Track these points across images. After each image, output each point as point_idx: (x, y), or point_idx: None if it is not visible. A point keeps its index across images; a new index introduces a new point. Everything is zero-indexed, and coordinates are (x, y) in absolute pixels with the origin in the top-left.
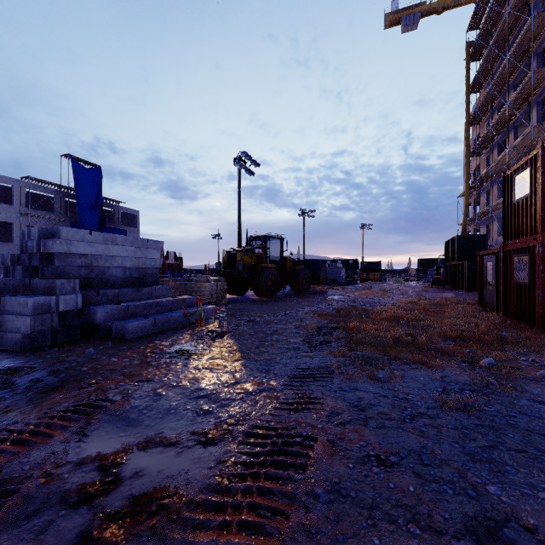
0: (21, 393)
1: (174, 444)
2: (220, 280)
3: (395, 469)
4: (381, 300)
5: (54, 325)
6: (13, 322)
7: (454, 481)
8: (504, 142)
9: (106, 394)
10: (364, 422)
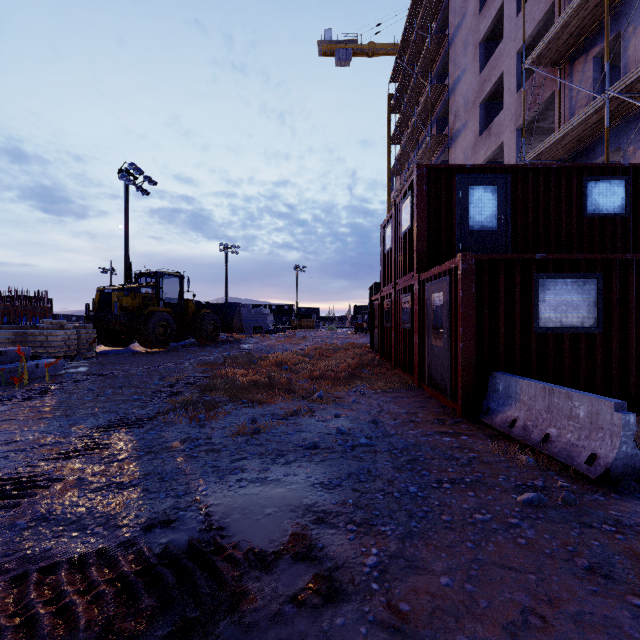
0: None
1: None
2: (85, 327)
3: (128, 490)
4: (292, 347)
5: None
6: None
7: (176, 488)
8: None
9: None
10: (139, 458)
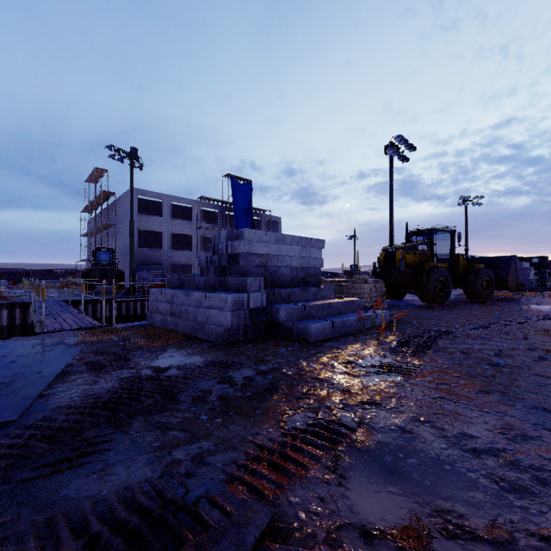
0: (240, 391)
1: (509, 547)
2: (377, 282)
3: None
4: None
5: (246, 322)
6: (216, 316)
7: None
8: None
9: (335, 415)
10: None
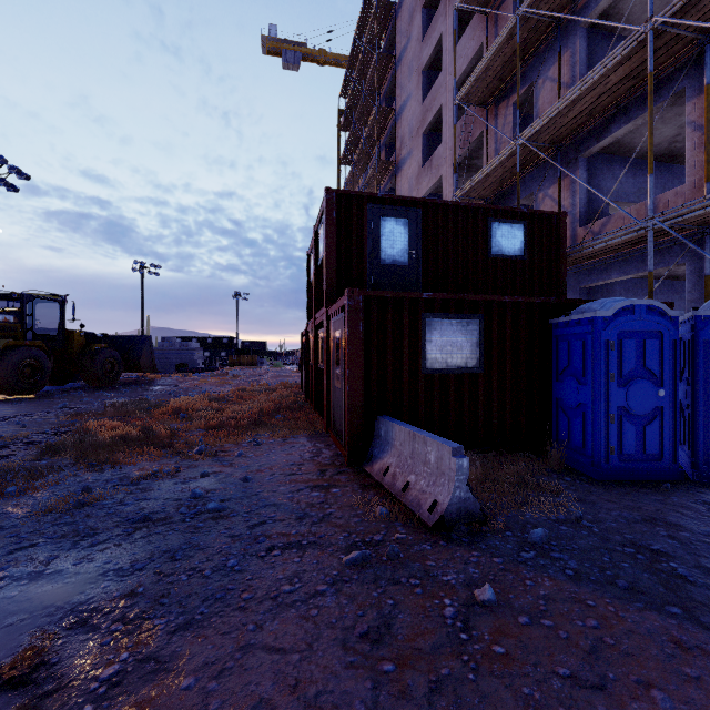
0: None
1: None
2: None
3: None
4: (213, 389)
5: None
6: None
7: None
8: None
9: None
10: None
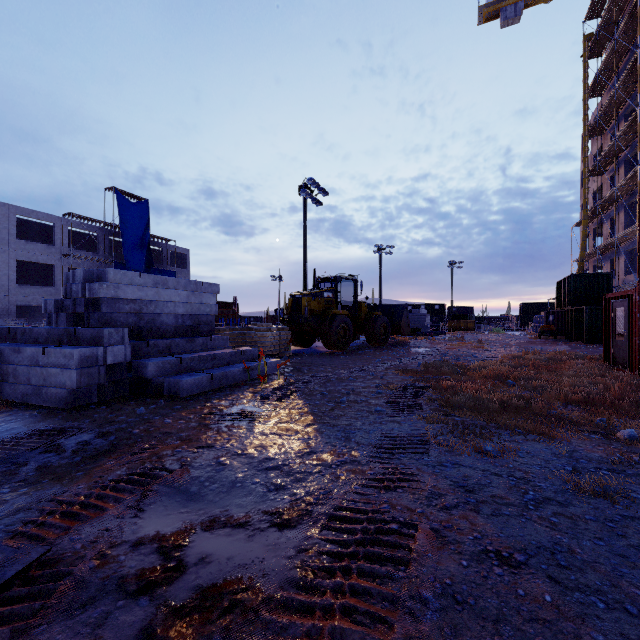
0: (68, 458)
1: (244, 525)
2: (283, 329)
3: (523, 571)
4: (477, 353)
5: (101, 380)
6: (57, 376)
7: (604, 591)
8: (634, 157)
9: (161, 462)
10: (475, 507)
